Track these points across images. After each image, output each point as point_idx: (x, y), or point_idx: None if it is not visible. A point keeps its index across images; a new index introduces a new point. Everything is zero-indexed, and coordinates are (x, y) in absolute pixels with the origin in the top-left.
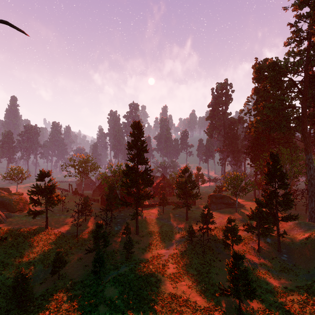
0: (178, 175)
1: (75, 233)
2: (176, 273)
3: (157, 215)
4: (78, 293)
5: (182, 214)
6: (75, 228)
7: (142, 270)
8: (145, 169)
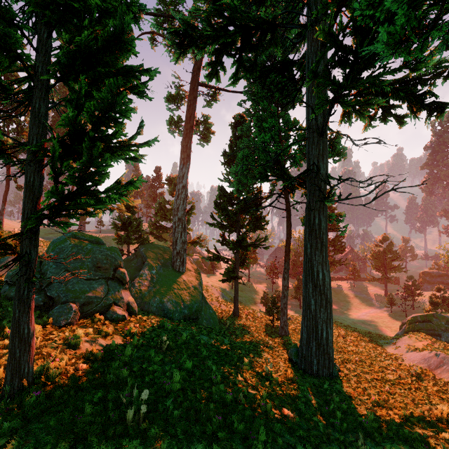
0: (374, 244)
1: (269, 289)
2: (374, 324)
3: (346, 288)
4: (297, 315)
5: (380, 291)
6: (267, 286)
7: (341, 317)
8: (336, 235)
